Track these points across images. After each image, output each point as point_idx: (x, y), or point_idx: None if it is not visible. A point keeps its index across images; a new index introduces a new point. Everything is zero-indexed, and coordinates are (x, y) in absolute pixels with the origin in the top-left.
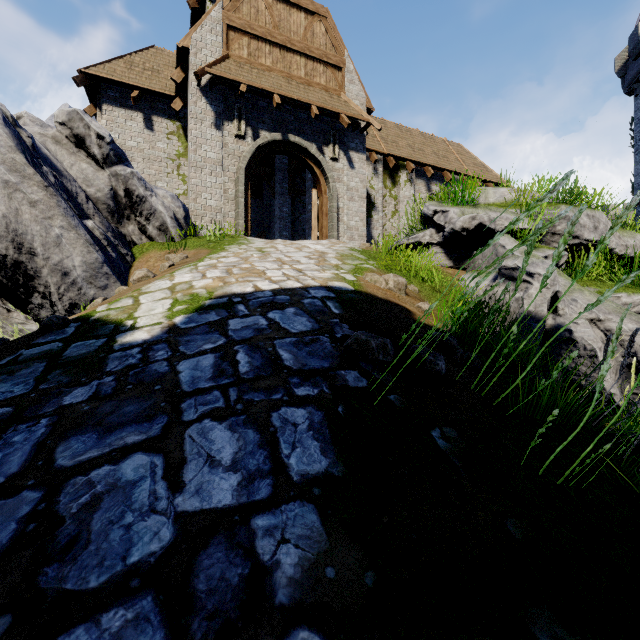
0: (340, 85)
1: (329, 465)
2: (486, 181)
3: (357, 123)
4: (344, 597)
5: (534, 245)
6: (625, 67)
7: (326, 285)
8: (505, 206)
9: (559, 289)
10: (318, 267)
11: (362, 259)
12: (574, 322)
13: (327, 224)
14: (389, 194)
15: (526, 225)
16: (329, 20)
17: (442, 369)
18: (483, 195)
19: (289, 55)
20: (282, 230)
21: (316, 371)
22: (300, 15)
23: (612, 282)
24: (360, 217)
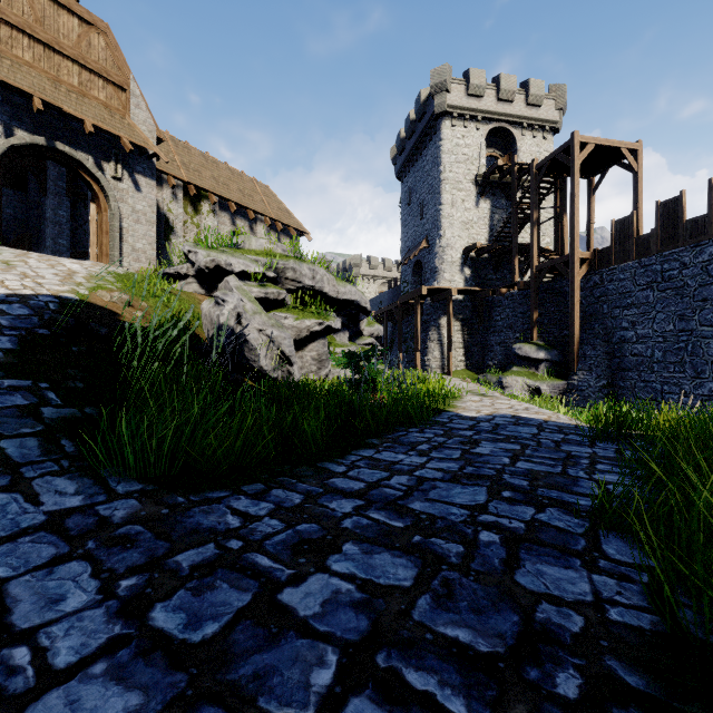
0: (124, 106)
1: (13, 348)
2: (288, 226)
3: (143, 150)
4: (6, 362)
5: (266, 285)
6: (396, 158)
7: (56, 295)
8: (259, 254)
9: (240, 311)
10: (60, 283)
11: (110, 281)
12: (249, 330)
13: (108, 242)
14: (191, 221)
15: (258, 270)
16: (110, 37)
17: (103, 333)
18: (248, 242)
19: (57, 57)
20: (57, 237)
21: (22, 328)
22: (73, 19)
23: (310, 313)
24: (148, 241)
